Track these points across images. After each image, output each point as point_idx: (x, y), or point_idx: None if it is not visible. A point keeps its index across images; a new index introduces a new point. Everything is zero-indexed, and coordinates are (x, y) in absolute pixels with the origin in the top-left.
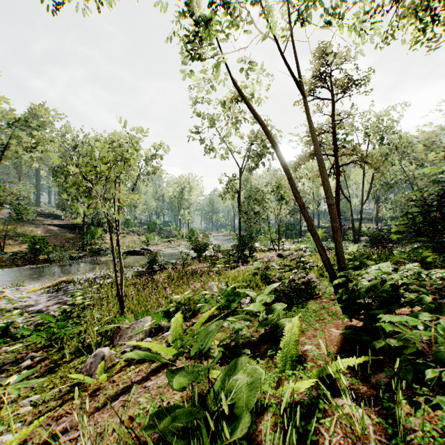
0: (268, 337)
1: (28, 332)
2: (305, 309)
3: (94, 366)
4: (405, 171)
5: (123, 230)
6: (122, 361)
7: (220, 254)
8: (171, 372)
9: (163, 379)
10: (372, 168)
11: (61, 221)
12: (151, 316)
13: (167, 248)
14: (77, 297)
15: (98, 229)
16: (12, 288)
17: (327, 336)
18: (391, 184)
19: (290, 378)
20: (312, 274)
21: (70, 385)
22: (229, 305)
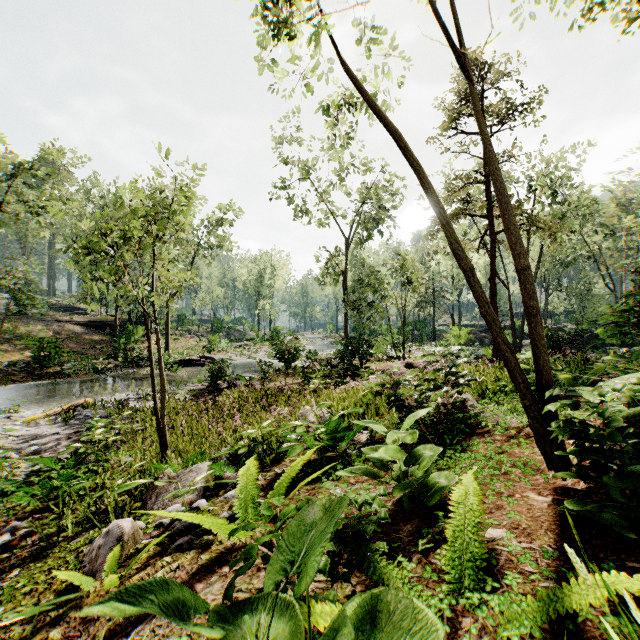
0: (411, 507)
1: (12, 487)
2: (470, 454)
3: (102, 553)
4: (588, 243)
5: (175, 330)
6: (148, 548)
7: (317, 364)
8: (220, 620)
9: (217, 593)
10: (545, 235)
11: (84, 317)
12: (208, 462)
13: (239, 356)
14: (96, 430)
15: (138, 328)
16: (2, 416)
17: (525, 509)
18: (568, 263)
19: (478, 612)
20: (467, 395)
21: (58, 589)
22: (336, 445)
